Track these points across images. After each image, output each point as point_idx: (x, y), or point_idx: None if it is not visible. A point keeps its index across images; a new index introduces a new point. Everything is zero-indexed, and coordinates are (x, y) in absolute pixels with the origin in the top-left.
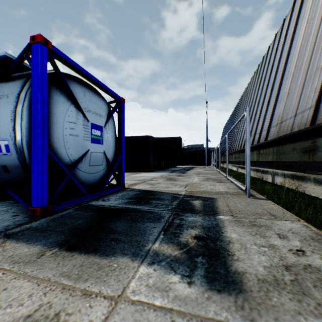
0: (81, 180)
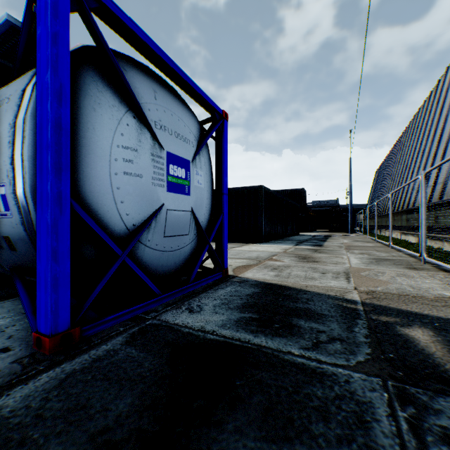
0: (149, 266)
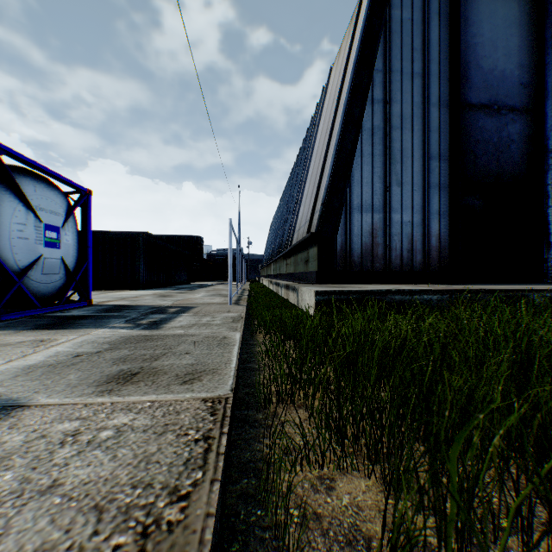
0: (32, 291)
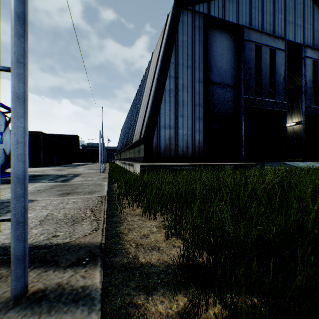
0: None
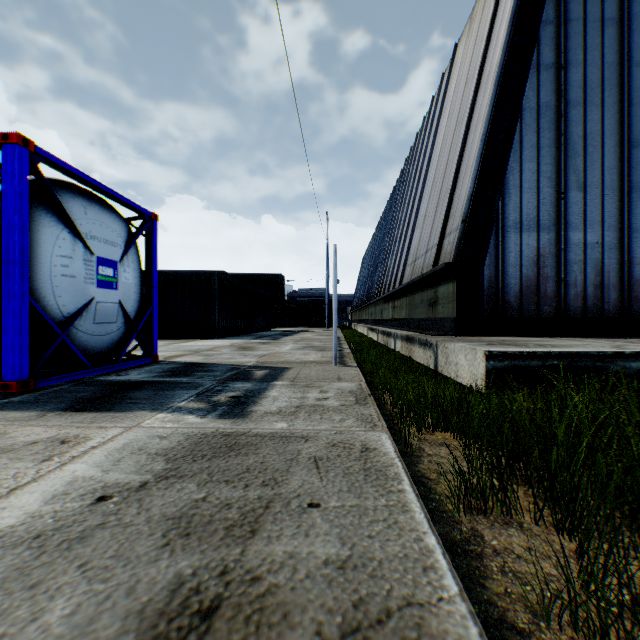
0: (81, 346)
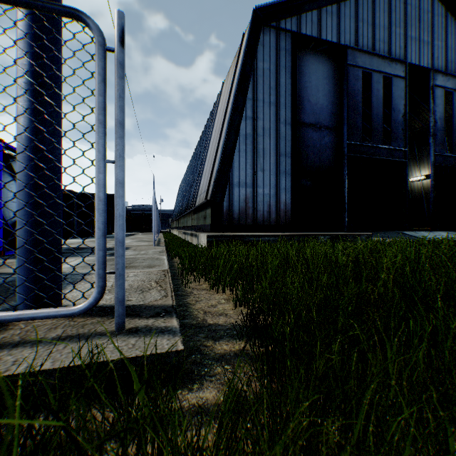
0: None
